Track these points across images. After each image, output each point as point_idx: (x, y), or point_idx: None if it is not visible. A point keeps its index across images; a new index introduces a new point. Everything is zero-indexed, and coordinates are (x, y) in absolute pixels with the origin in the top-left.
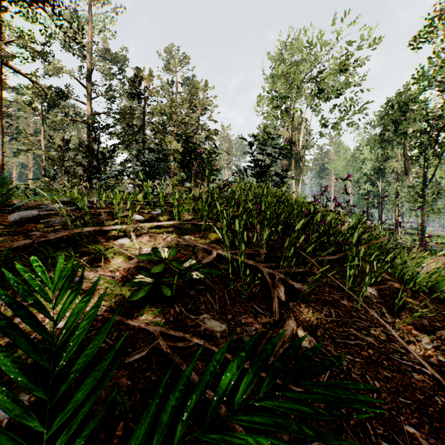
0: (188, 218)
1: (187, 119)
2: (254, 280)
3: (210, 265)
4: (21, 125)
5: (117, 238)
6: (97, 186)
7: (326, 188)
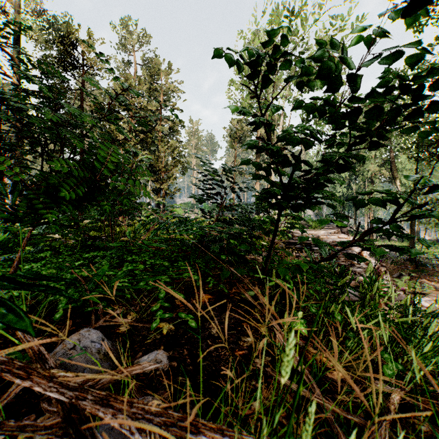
0: None
1: (145, 103)
2: None
3: None
4: None
5: None
6: None
7: None
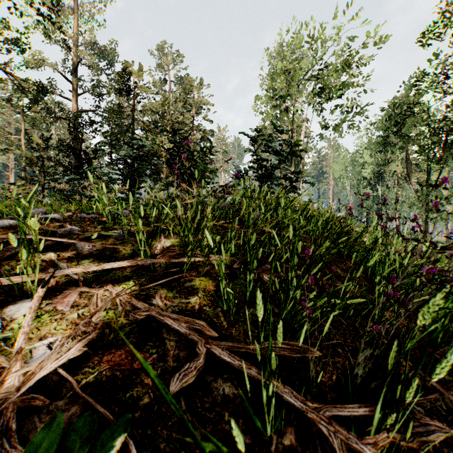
0: (165, 245)
1: (181, 118)
2: (301, 449)
3: (191, 383)
4: (2, 123)
5: (10, 300)
6: (14, 194)
7: (384, 198)
